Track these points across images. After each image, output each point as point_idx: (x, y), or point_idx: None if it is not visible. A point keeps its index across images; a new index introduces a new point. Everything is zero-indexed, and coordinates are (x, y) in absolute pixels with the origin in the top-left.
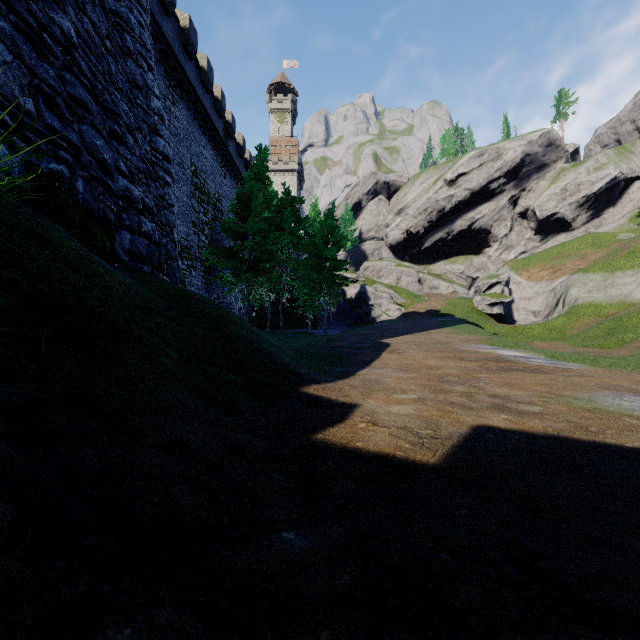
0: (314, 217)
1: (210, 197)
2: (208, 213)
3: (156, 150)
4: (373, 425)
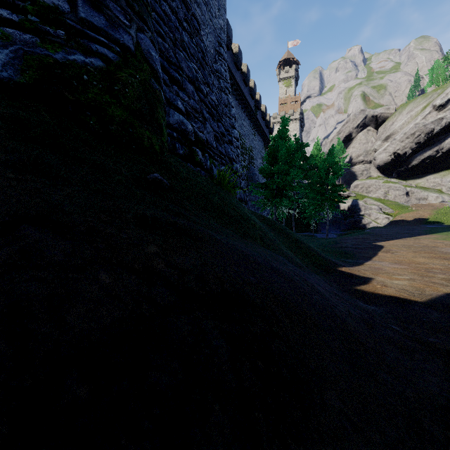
0: (315, 153)
1: (247, 150)
2: (246, 160)
3: (233, 137)
4: (385, 286)
